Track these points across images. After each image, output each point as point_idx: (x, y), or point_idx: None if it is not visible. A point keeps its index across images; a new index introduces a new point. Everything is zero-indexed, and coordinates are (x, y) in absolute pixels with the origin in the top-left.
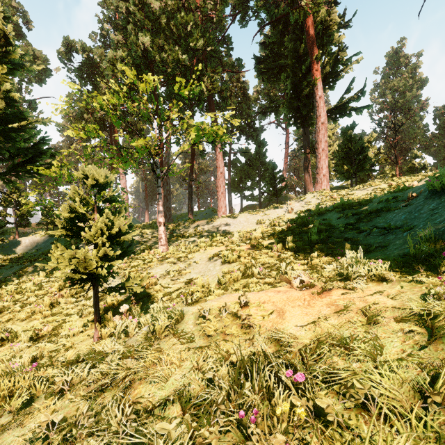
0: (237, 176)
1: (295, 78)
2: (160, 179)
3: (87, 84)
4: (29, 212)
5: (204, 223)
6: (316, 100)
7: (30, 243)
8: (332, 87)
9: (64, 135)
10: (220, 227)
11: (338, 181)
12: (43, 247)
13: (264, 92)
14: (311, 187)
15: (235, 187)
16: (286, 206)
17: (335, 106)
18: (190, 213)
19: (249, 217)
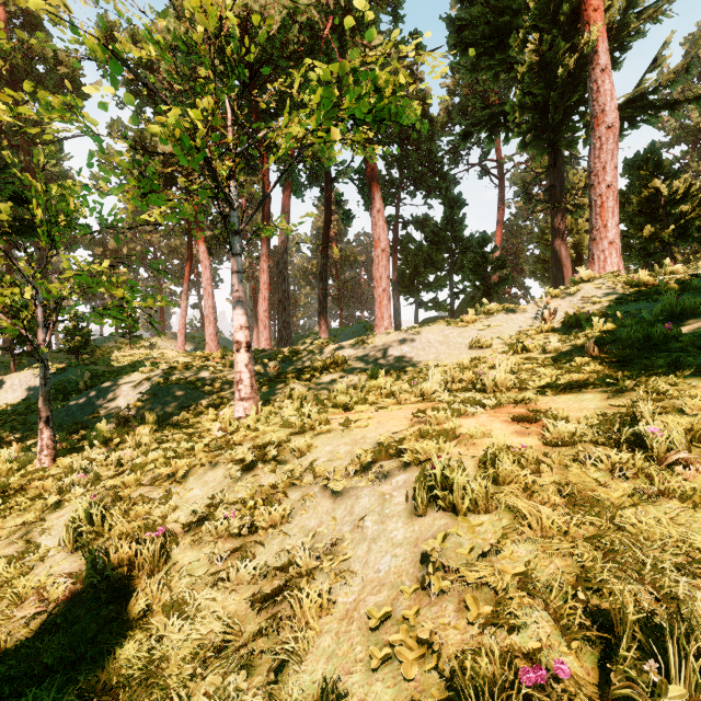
0: (409, 265)
1: (539, 42)
2: (238, 235)
3: (145, 105)
4: (33, 329)
5: (349, 347)
6: (592, 78)
7: (20, 386)
8: (617, 63)
9: (125, 209)
10: (384, 356)
11: (628, 262)
12: (36, 395)
13: (459, 110)
14: (568, 274)
15: (405, 285)
16: (532, 307)
17: (626, 99)
18: (323, 329)
19: (451, 332)
